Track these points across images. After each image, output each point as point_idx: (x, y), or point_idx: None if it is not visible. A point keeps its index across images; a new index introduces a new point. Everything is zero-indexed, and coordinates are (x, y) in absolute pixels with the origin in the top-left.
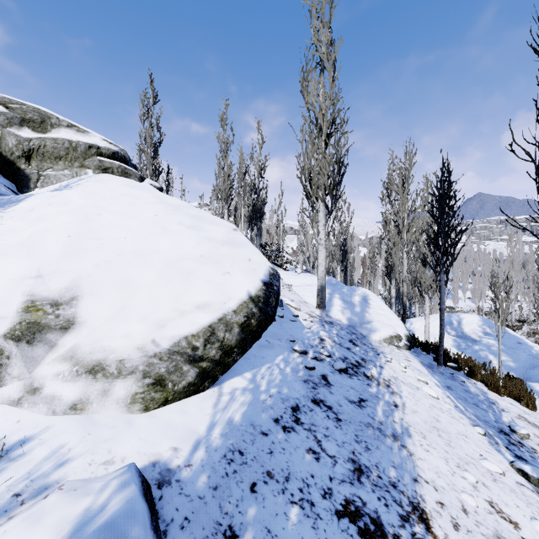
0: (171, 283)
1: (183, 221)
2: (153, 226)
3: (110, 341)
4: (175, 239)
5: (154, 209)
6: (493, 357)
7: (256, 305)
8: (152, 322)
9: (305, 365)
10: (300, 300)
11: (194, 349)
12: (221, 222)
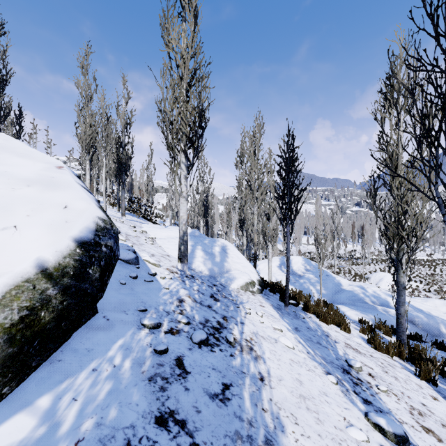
0: None
1: None
2: None
3: None
4: None
5: None
6: (312, 287)
7: (56, 282)
8: None
9: (154, 347)
10: (162, 253)
11: None
12: (41, 157)
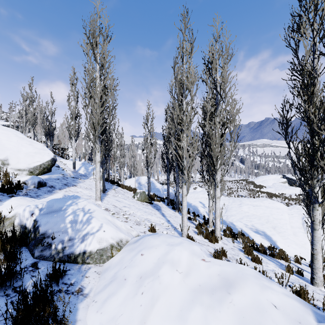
0: (29, 157)
1: (27, 142)
2: (18, 144)
3: (19, 167)
4: (26, 148)
5: (16, 138)
6: (144, 188)
7: (50, 162)
8: (27, 164)
9: (63, 176)
10: (68, 167)
11: (38, 168)
12: (39, 143)
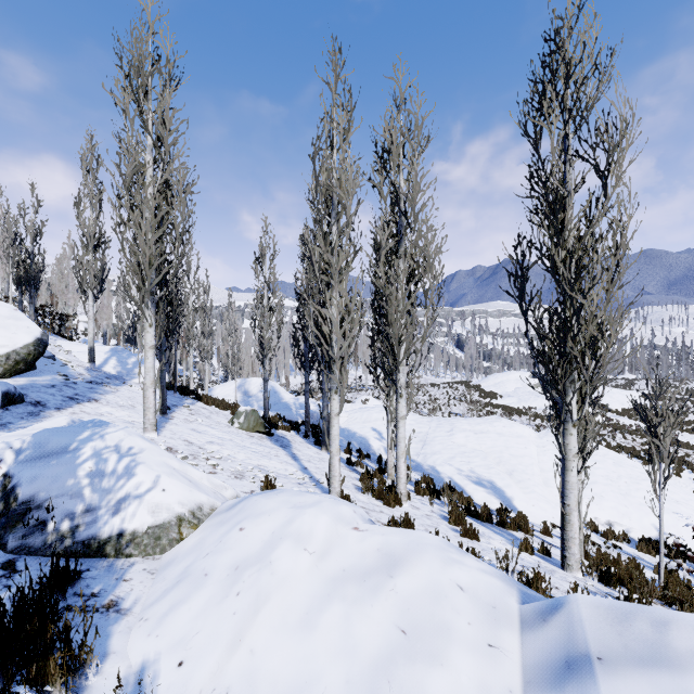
0: None
1: None
2: None
3: None
4: None
5: None
6: (256, 403)
7: (33, 347)
8: None
9: (64, 378)
10: (76, 360)
11: (1, 361)
12: (4, 304)
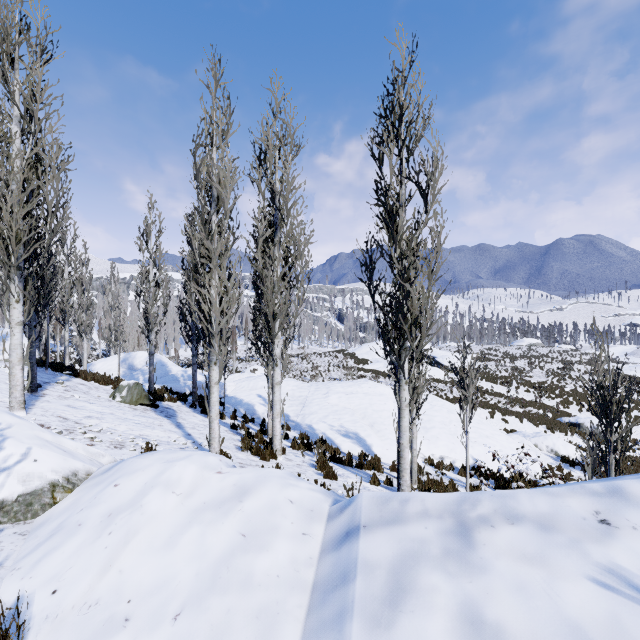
0: None
1: None
2: None
3: None
4: None
5: None
6: (142, 377)
7: None
8: None
9: None
10: None
11: None
12: None
